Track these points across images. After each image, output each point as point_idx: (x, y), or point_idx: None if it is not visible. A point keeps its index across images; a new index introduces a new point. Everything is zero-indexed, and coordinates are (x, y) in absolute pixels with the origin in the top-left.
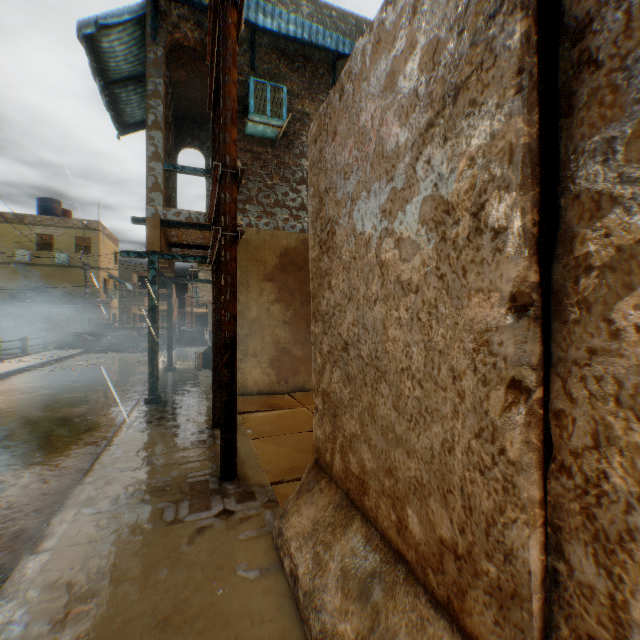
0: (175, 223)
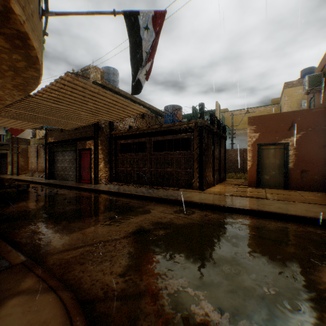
0: None
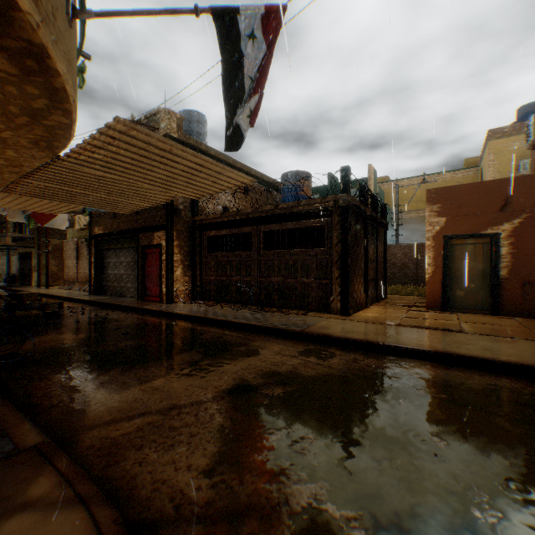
0: (18, 237)
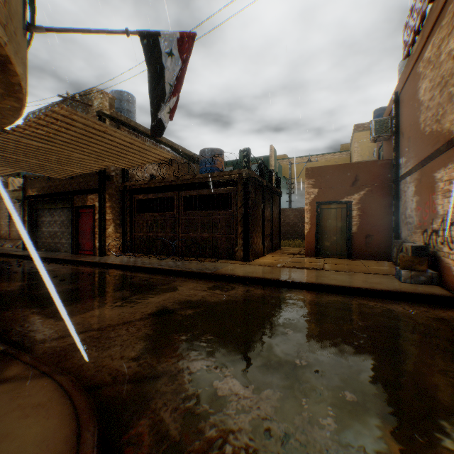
0: None
